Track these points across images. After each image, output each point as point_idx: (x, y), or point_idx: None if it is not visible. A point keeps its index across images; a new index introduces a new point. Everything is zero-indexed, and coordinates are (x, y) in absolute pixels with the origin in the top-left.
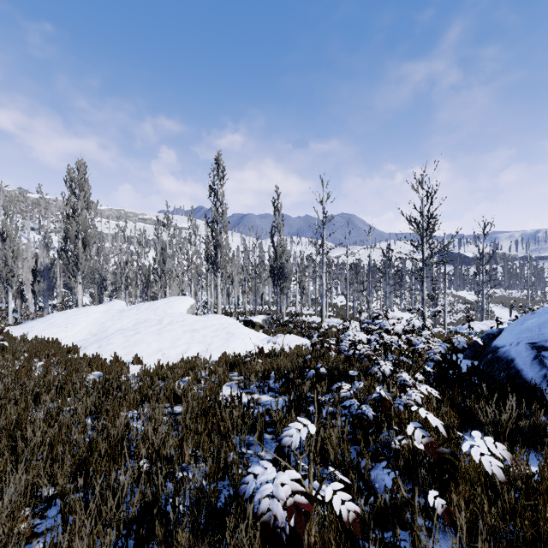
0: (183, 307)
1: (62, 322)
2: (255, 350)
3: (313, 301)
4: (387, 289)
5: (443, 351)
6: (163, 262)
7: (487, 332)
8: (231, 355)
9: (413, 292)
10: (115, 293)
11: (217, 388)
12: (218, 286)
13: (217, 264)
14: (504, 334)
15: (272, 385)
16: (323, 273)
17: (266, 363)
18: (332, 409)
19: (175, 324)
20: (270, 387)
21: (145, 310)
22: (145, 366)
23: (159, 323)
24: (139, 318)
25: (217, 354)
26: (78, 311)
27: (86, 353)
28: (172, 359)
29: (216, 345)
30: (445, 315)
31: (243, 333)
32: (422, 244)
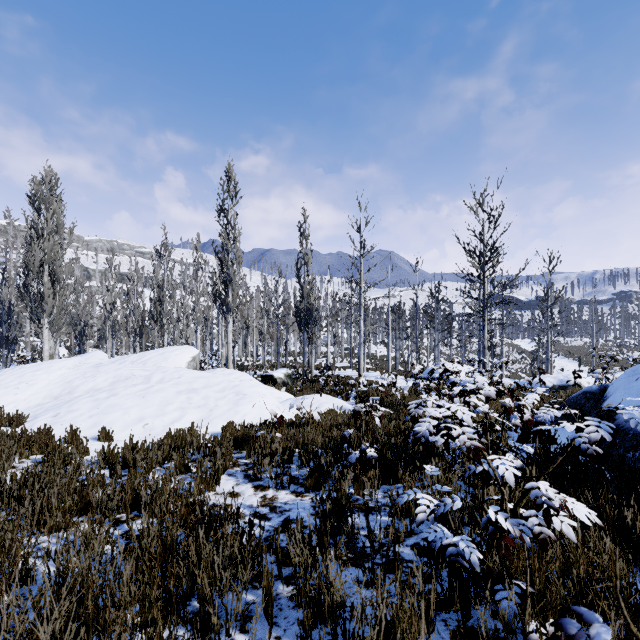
0: (182, 360)
1: (12, 381)
2: (272, 420)
3: (348, 352)
4: (436, 337)
5: (607, 437)
6: (160, 302)
7: (583, 390)
8: (240, 426)
9: (464, 340)
10: (102, 342)
11: (212, 481)
12: (229, 332)
13: (228, 304)
14: (619, 393)
15: (295, 473)
16: (360, 317)
17: (288, 437)
18: (389, 520)
19: (167, 383)
20: (291, 477)
21: (131, 364)
22: (108, 446)
23: (146, 381)
24: (119, 374)
25: (221, 423)
26: (38, 365)
27: (34, 425)
28: (157, 431)
29: (220, 410)
30: (503, 367)
31: (259, 393)
32: (484, 279)
